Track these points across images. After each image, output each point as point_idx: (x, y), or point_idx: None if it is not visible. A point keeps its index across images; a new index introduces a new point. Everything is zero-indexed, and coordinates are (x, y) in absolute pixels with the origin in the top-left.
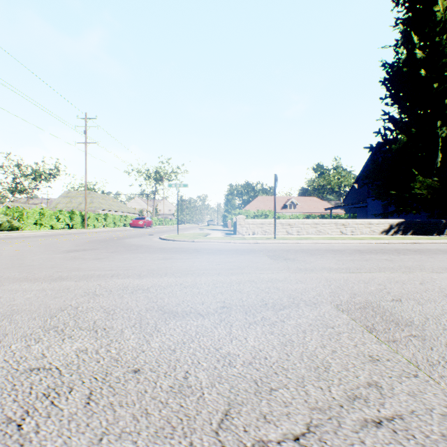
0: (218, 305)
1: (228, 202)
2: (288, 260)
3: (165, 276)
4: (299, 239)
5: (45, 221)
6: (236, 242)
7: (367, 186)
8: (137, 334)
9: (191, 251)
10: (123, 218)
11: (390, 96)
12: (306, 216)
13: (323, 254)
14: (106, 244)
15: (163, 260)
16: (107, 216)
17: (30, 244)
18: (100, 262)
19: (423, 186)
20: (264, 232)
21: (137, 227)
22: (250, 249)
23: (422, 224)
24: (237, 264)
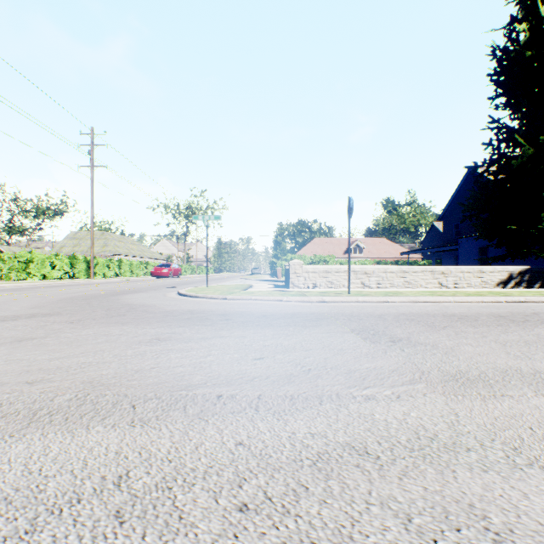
0: None
1: (278, 245)
2: (402, 344)
3: (105, 417)
4: (387, 294)
5: (35, 269)
6: (291, 300)
7: (469, 219)
8: None
9: (215, 320)
10: (143, 266)
11: (503, 94)
12: (376, 262)
13: (451, 326)
14: (87, 303)
15: (148, 345)
16: (121, 263)
17: None
18: (7, 353)
19: None
20: (329, 284)
21: (161, 276)
22: (316, 314)
23: None
24: (300, 357)
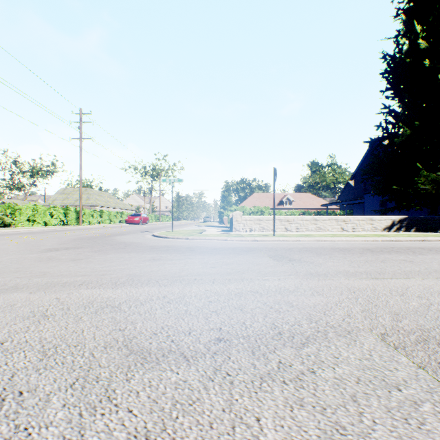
0: (212, 336)
1: (224, 198)
2: (294, 262)
3: (147, 284)
4: (300, 236)
5: (38, 218)
6: (233, 240)
7: (367, 181)
8: (70, 410)
9: (184, 250)
10: (119, 215)
11: (391, 88)
12: (302, 212)
13: (330, 254)
14: (94, 241)
15: (150, 262)
16: (102, 213)
17: (11, 242)
18: (76, 265)
19: (428, 180)
20: (262, 229)
21: (133, 223)
22: (248, 248)
23: (426, 220)
24: (235, 266)
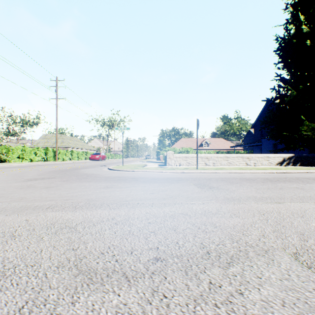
0: (150, 255)
1: (160, 142)
2: (213, 189)
3: (100, 207)
4: (216, 169)
5: (26, 156)
6: (167, 172)
7: (264, 129)
8: None
9: (130, 180)
10: (84, 154)
11: (282, 61)
12: (216, 152)
13: (240, 182)
14: (64, 173)
15: (104, 189)
16: (72, 152)
17: (3, 174)
18: (47, 191)
19: (309, 128)
20: (188, 164)
21: (94, 160)
22: (178, 178)
23: (307, 158)
24: (169, 193)
